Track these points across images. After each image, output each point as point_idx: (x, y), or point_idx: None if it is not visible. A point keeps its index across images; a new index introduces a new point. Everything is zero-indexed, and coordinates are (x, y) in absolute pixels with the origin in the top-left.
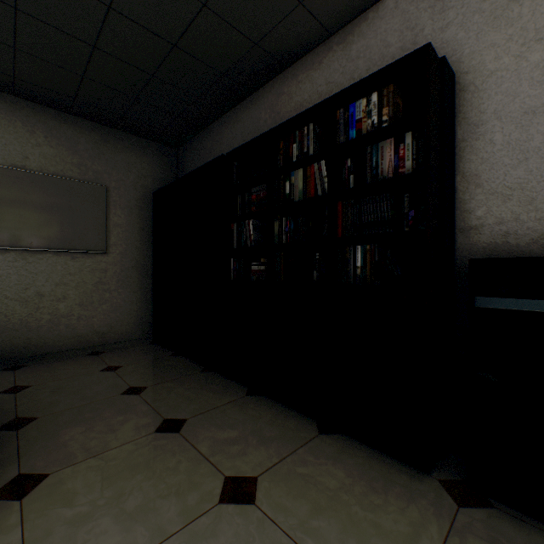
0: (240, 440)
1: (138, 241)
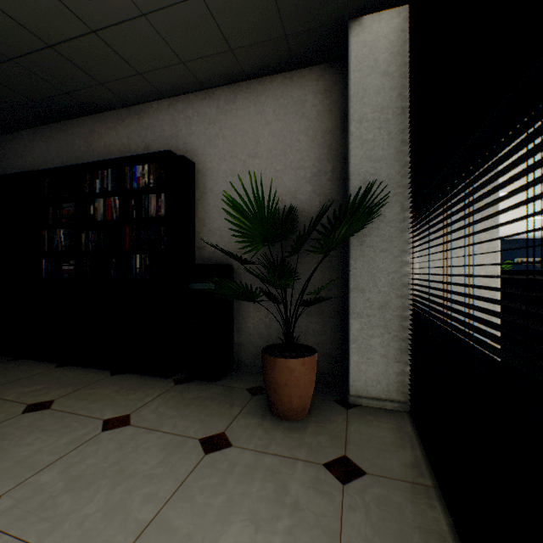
0: (44, 389)
1: None
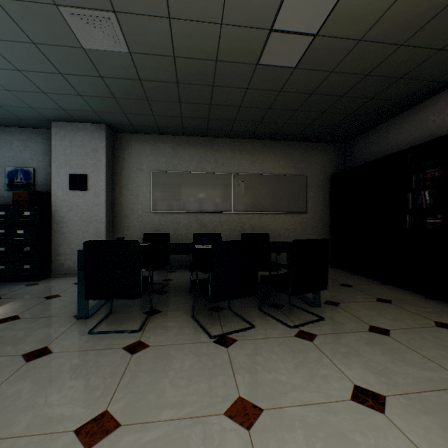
0: (434, 313)
1: (321, 205)
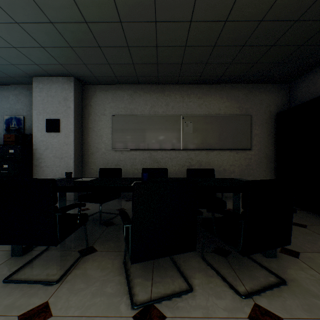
0: None
1: (266, 142)
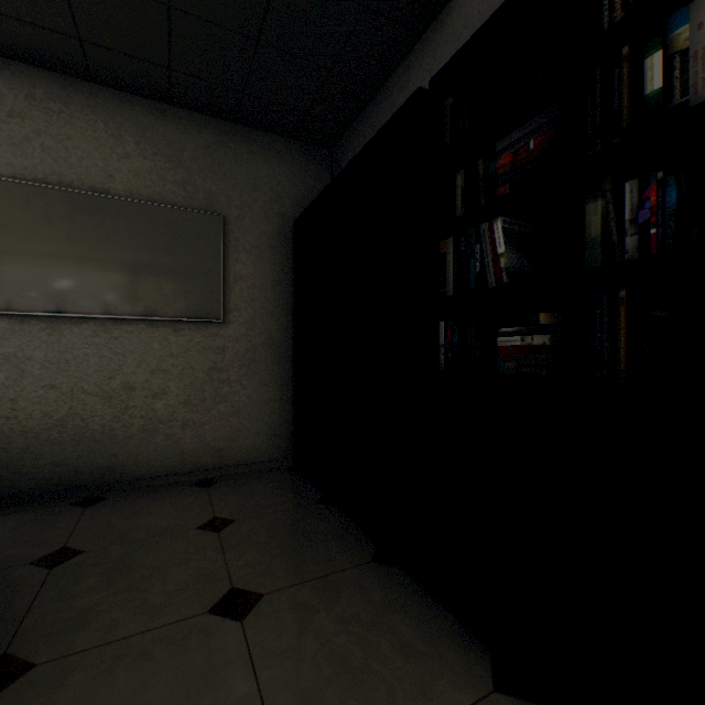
0: None
1: (270, 303)
